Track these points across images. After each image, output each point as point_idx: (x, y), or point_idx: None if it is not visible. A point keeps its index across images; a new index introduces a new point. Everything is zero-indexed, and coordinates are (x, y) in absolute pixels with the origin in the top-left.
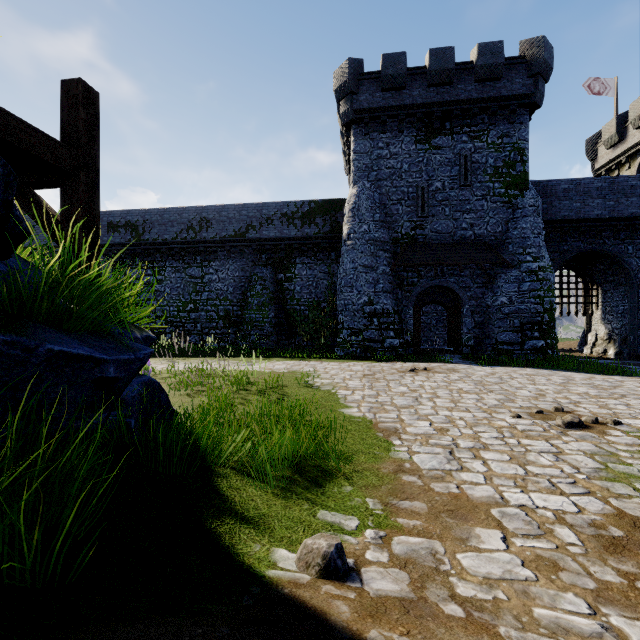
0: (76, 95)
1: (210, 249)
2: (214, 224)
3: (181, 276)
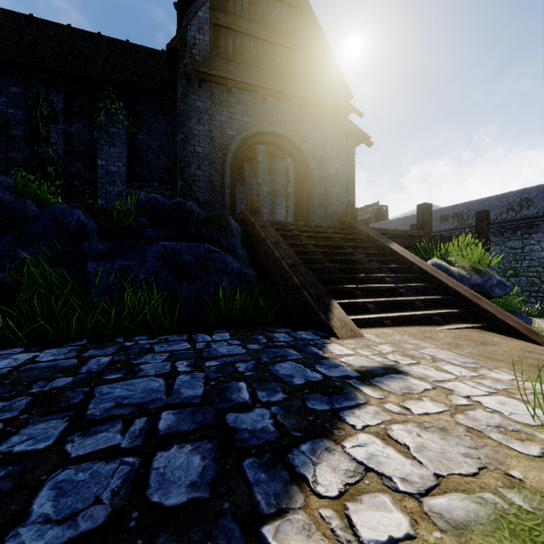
0: (482, 216)
1: (530, 223)
2: (535, 202)
3: (500, 248)
